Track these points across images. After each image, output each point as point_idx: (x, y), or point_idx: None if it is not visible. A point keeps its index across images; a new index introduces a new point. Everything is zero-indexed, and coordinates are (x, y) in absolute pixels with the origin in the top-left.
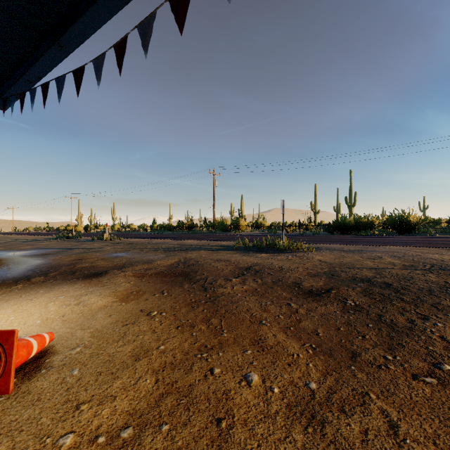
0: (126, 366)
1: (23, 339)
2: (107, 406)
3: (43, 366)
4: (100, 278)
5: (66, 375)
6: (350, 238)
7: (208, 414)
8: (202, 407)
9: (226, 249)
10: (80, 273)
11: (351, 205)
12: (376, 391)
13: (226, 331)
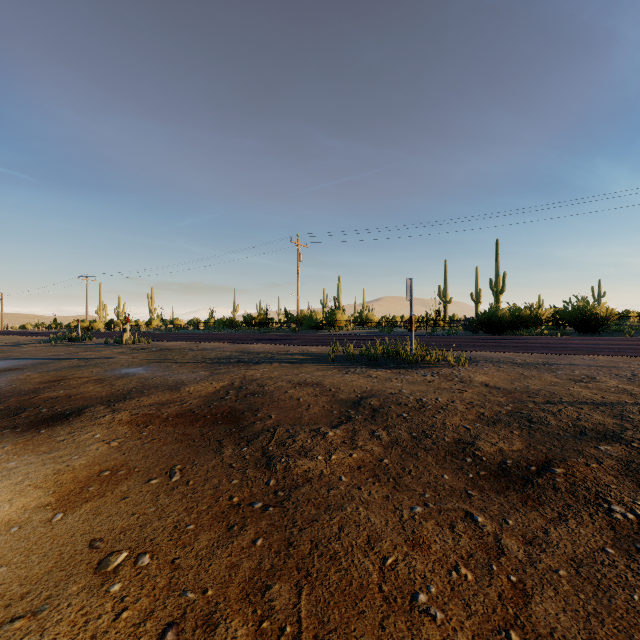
0: None
1: None
2: None
3: None
4: (58, 427)
5: None
6: (510, 340)
7: None
8: None
9: (316, 361)
10: (31, 413)
11: (498, 291)
12: None
13: None
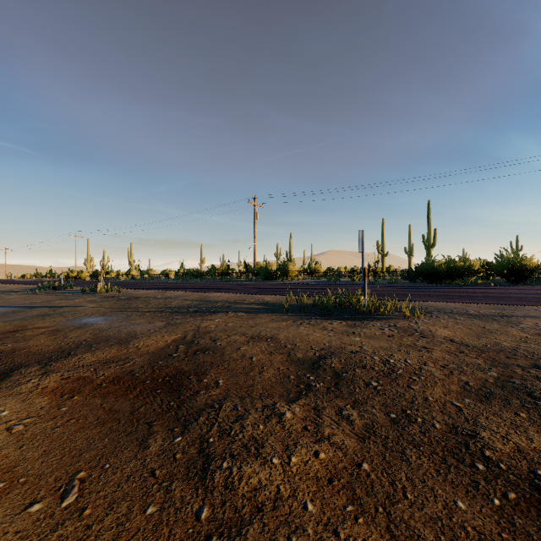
0: None
1: None
2: None
3: None
4: None
5: None
6: (450, 289)
7: None
8: None
9: (271, 311)
10: None
11: (429, 245)
12: None
13: None
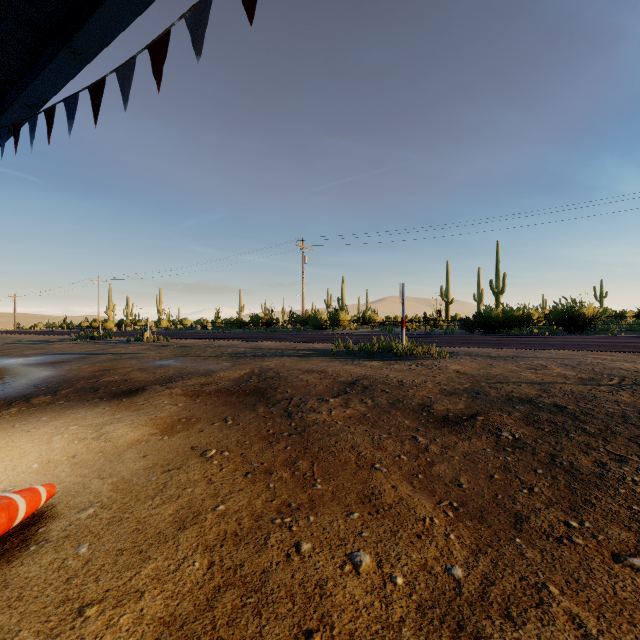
0: (164, 539)
1: (2, 498)
2: (128, 608)
3: (33, 539)
4: (134, 397)
5: (68, 555)
6: (498, 338)
7: (291, 623)
8: (282, 610)
9: (321, 355)
10: (105, 390)
11: (498, 292)
12: (558, 582)
13: (320, 481)
